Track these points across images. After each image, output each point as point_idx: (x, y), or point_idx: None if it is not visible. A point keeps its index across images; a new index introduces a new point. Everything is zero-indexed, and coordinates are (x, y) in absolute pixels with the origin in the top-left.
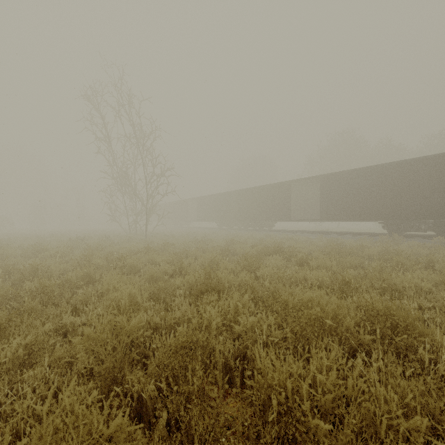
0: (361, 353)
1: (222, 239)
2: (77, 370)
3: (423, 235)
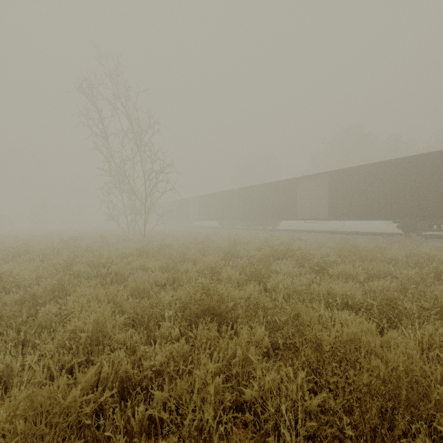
0: None
1: (224, 239)
2: None
3: None
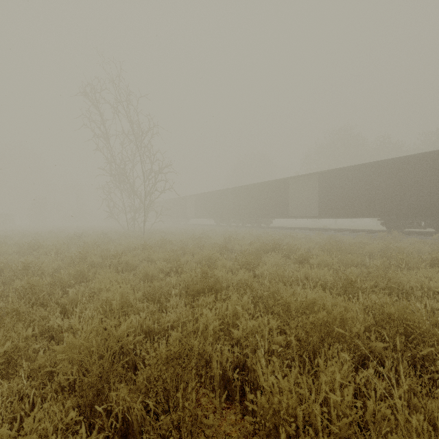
0: (371, 361)
1: (220, 236)
2: (58, 381)
3: (422, 232)
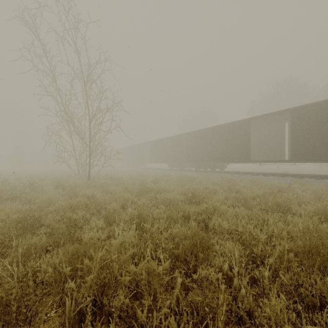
0: None
1: (175, 184)
2: None
3: None
